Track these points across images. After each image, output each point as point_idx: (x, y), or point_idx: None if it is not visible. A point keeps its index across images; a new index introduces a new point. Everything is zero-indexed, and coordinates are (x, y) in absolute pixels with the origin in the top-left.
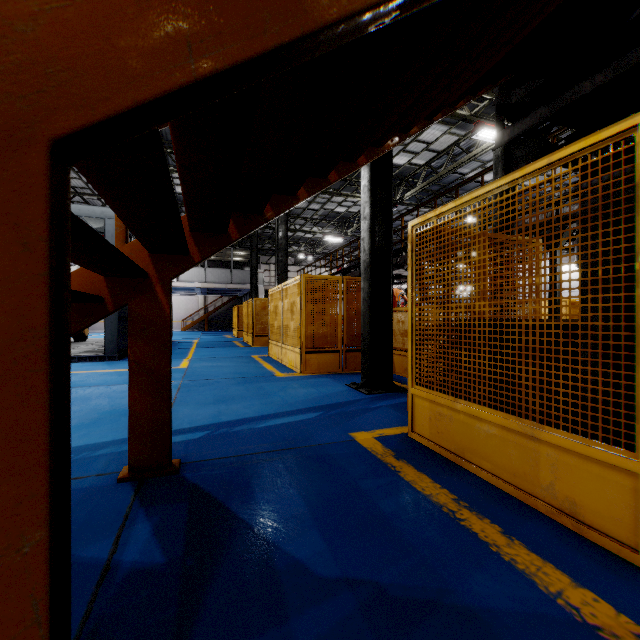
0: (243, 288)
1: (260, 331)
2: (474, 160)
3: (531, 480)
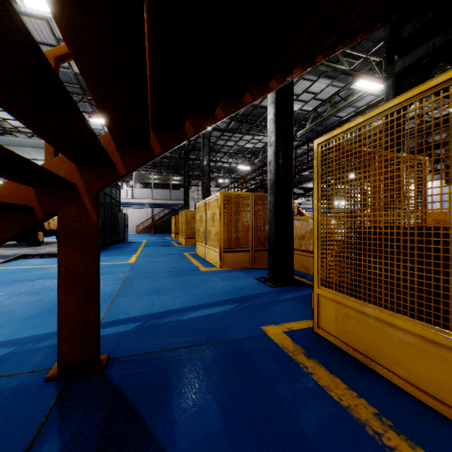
0: (179, 203)
1: (190, 234)
2: (350, 106)
3: None
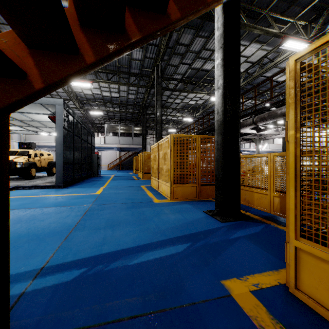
0: (139, 147)
1: (147, 171)
2: (275, 67)
3: None
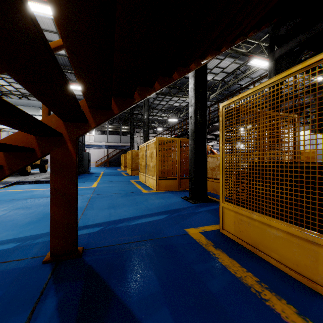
0: (126, 145)
1: (135, 167)
2: (247, 77)
3: (310, 270)
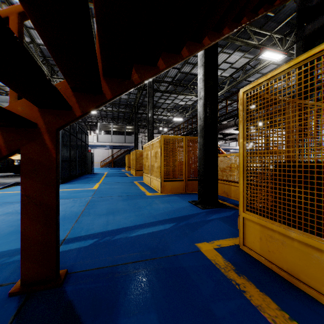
0: (131, 145)
1: (139, 168)
2: (257, 73)
3: None
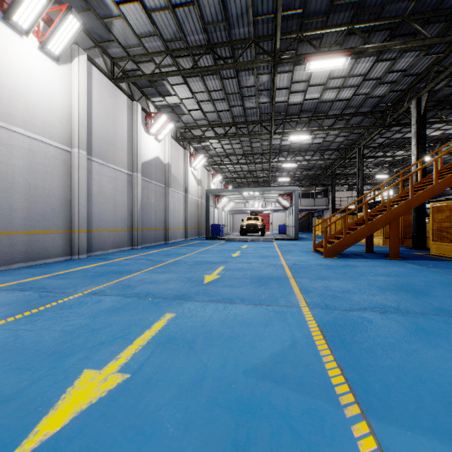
0: (321, 208)
1: None
2: None
3: None
